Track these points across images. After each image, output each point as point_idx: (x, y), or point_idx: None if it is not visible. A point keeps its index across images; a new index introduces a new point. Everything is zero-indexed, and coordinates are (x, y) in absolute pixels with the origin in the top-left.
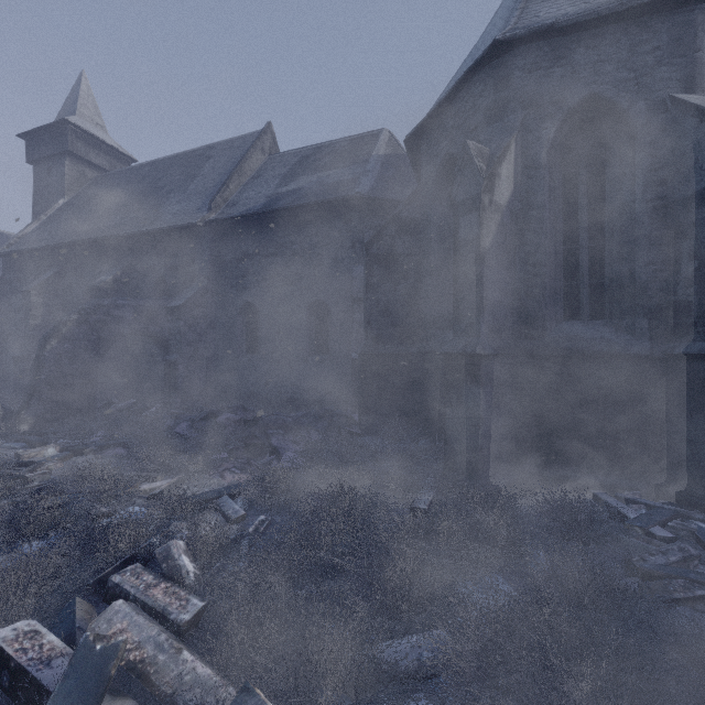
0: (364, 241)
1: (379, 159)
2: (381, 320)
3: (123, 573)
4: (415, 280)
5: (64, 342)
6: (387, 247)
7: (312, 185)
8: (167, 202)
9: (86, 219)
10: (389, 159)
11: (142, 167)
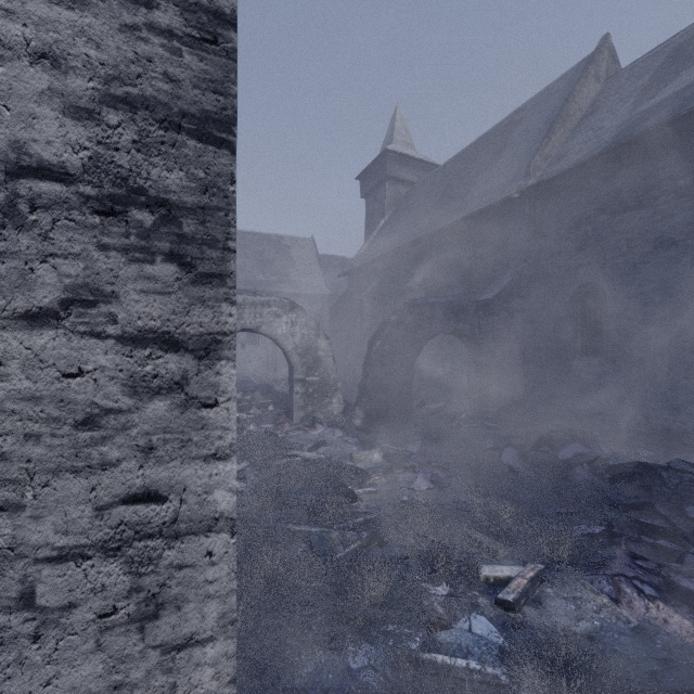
0: None
1: None
2: None
3: None
4: None
5: (385, 343)
6: None
7: None
8: (473, 187)
9: (400, 229)
10: None
11: (445, 166)
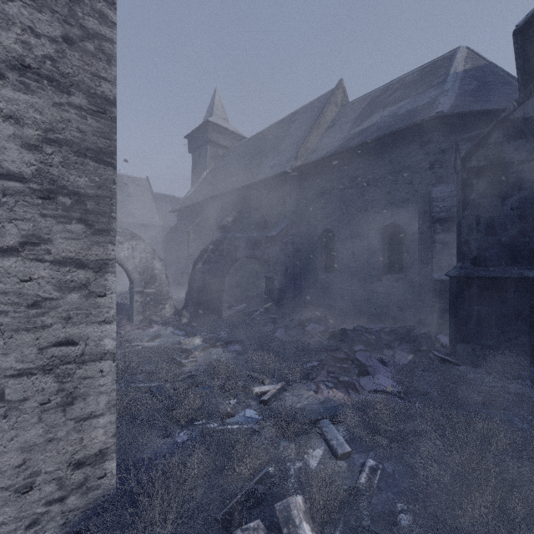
0: (459, 155)
1: (457, 76)
2: (483, 239)
3: (246, 531)
4: (533, 190)
5: (205, 264)
6: (490, 157)
7: (384, 119)
8: (266, 160)
9: (218, 182)
10: (469, 73)
11: (249, 140)
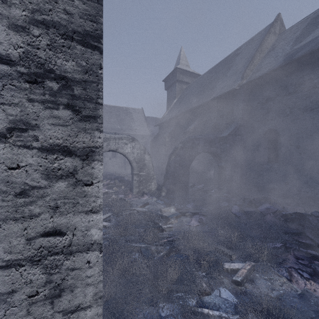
0: None
1: None
2: None
3: None
4: None
5: (176, 156)
6: None
7: None
8: (217, 84)
9: (183, 104)
10: None
11: (204, 75)
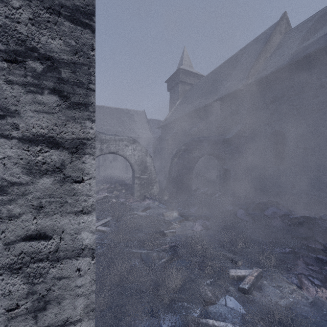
0: None
1: None
2: None
3: None
4: None
5: (179, 159)
6: None
7: None
8: (221, 85)
9: (186, 106)
10: None
11: (207, 76)
